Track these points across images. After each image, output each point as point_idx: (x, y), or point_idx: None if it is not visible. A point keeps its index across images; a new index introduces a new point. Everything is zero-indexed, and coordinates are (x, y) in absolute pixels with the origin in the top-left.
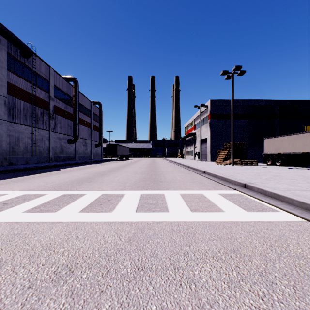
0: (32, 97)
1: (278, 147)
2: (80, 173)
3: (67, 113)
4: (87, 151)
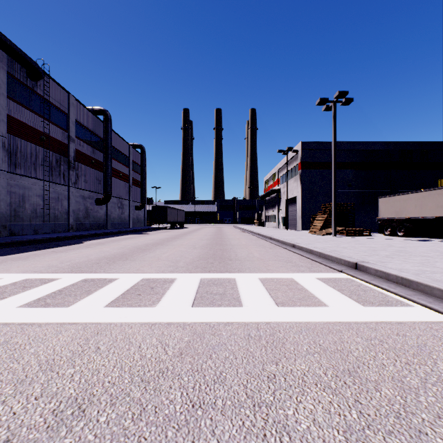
0: (44, 137)
1: (400, 210)
2: (112, 247)
3: (95, 160)
4: (124, 216)
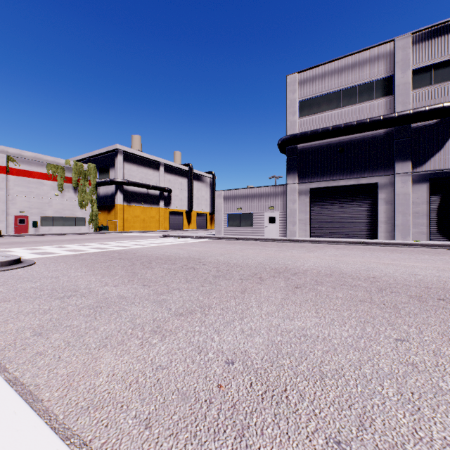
0: None
1: None
2: None
3: None
4: None
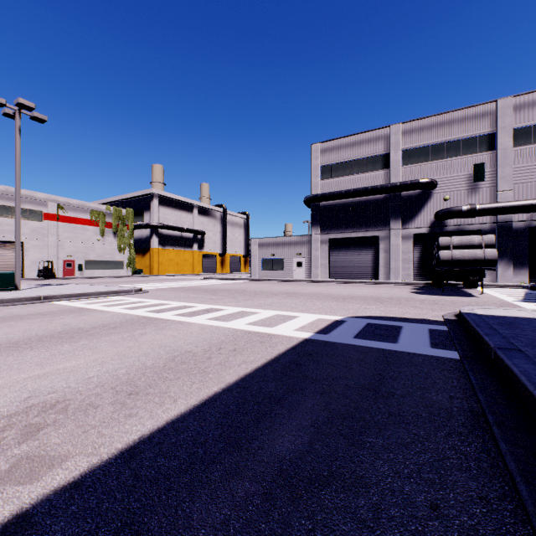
0: None
1: None
2: None
3: None
4: None
